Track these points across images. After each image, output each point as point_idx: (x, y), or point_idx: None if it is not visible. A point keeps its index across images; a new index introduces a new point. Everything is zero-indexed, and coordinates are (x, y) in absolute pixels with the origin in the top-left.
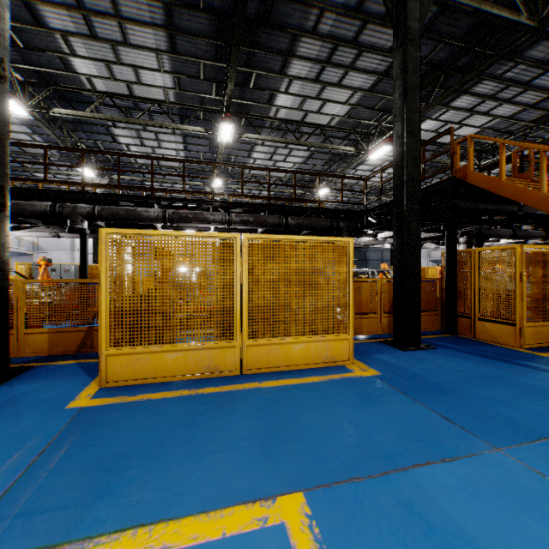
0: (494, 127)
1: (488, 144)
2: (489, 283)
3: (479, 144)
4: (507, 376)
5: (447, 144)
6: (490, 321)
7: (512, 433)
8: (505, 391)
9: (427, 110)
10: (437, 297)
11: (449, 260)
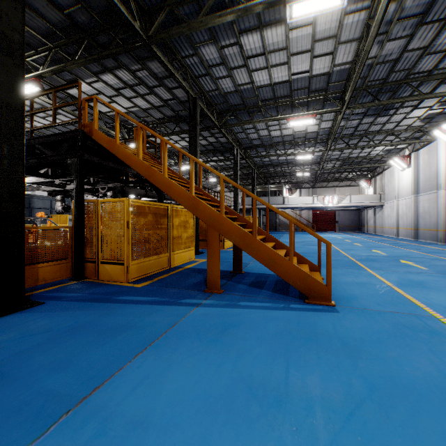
0: (136, 113)
1: (134, 126)
2: (109, 230)
3: (128, 123)
4: (95, 320)
5: (104, 113)
6: (109, 263)
7: (29, 427)
8: (77, 344)
9: (73, 66)
10: (68, 245)
11: (77, 209)
